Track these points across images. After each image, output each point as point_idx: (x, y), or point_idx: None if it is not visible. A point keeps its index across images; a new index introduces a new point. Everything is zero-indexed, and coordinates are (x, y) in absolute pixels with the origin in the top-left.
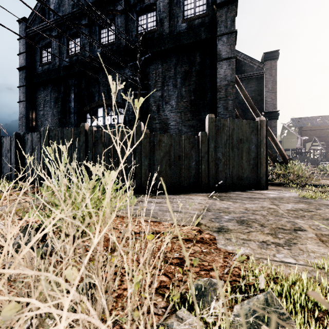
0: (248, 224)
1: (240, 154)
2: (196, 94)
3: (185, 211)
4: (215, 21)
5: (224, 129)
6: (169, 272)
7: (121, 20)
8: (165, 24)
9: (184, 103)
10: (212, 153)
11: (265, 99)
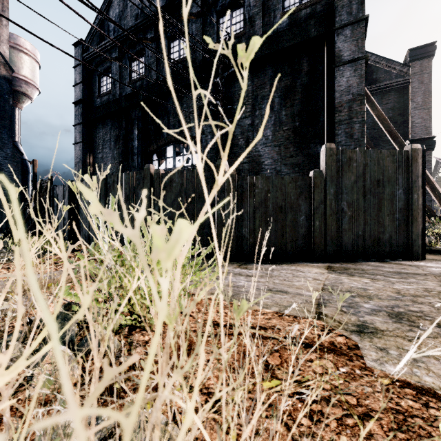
0: (411, 322)
1: (378, 204)
2: (303, 118)
3: (295, 291)
4: (331, 8)
5: (350, 165)
6: (284, 412)
7: (196, 27)
8: (257, 23)
9: (284, 132)
10: (331, 202)
11: (411, 120)
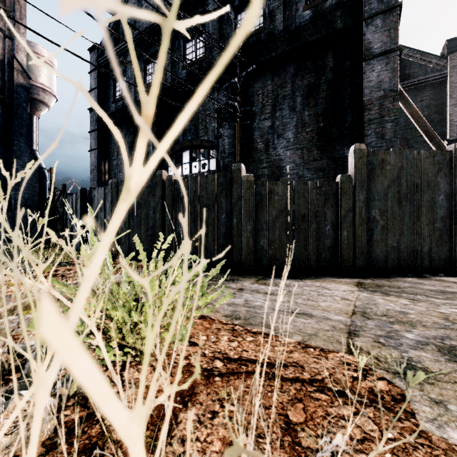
0: None
1: (415, 212)
2: (327, 118)
3: (320, 313)
4: None
5: (383, 168)
6: None
7: (213, 25)
8: (278, 17)
9: (307, 133)
10: (360, 210)
11: (450, 118)
